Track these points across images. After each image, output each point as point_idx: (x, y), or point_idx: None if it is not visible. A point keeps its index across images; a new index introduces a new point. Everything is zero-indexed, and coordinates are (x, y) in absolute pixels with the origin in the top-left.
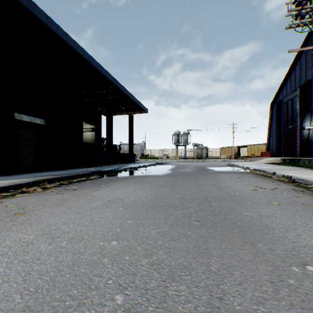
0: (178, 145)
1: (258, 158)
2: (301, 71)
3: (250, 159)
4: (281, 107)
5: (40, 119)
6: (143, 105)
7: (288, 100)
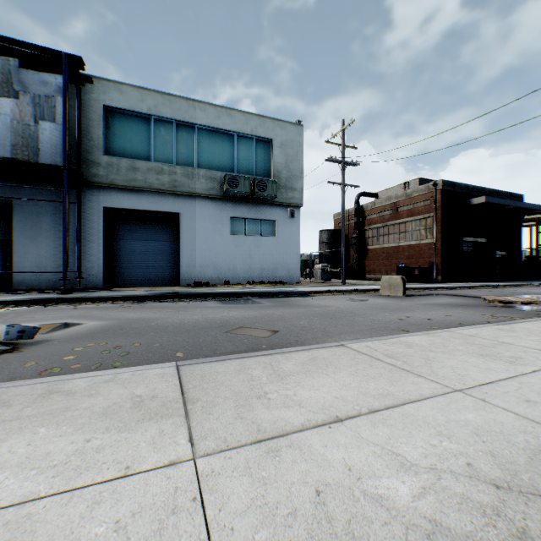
0: None
1: None
2: None
3: None
4: None
5: (502, 252)
6: None
7: None
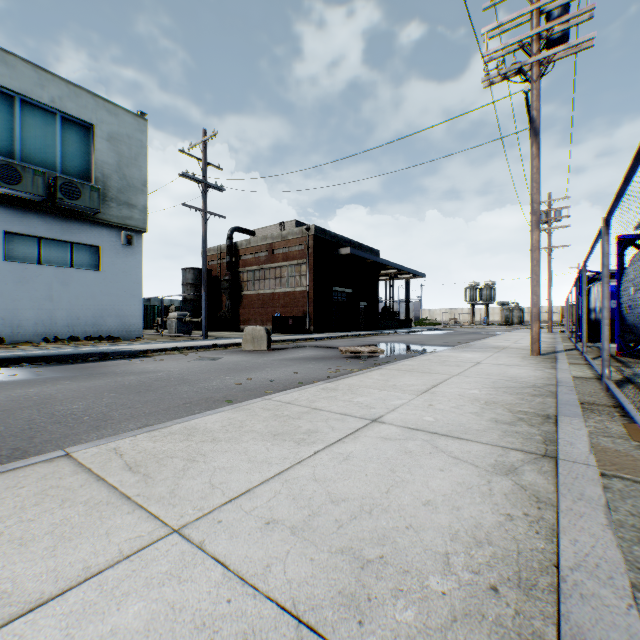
0: (474, 303)
1: None
2: None
3: None
4: None
5: (366, 303)
6: (420, 273)
7: None
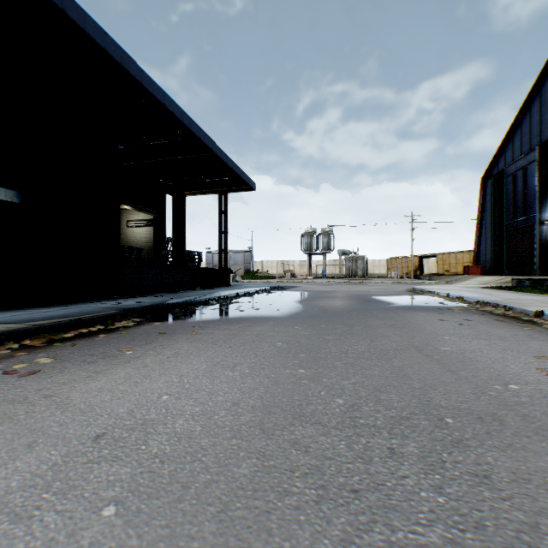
0: (311, 253)
1: (461, 277)
2: (542, 114)
3: (445, 279)
4: (503, 184)
5: (6, 189)
6: (245, 175)
7: (516, 171)
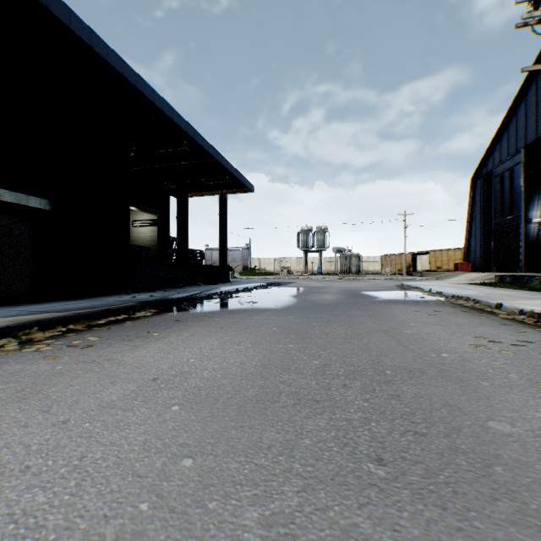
0: (307, 250)
1: (450, 273)
2: (527, 118)
3: (435, 275)
4: (492, 184)
5: (40, 198)
6: (244, 178)
7: (503, 172)
